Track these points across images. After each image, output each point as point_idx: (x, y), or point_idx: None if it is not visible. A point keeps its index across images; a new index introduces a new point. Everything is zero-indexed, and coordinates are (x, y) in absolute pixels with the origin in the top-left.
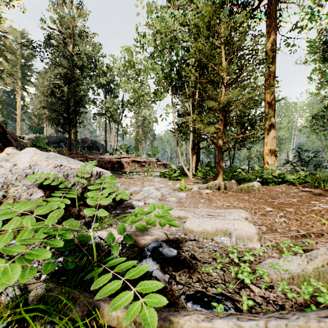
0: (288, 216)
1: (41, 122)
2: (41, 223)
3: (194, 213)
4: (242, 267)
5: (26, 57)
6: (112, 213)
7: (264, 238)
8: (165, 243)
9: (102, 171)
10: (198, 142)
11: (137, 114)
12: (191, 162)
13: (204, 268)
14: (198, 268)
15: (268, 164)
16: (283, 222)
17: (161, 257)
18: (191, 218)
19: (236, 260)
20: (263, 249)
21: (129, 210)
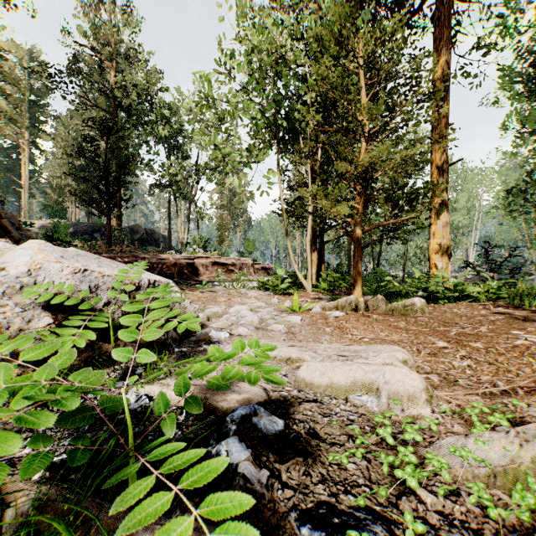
0: (474, 357)
1: (62, 199)
2: (30, 376)
3: (315, 353)
4: (401, 455)
5: (38, 91)
6: (174, 352)
7: (437, 397)
8: (264, 406)
9: (159, 281)
10: (321, 232)
11: (221, 186)
12: (310, 265)
13: (333, 456)
14: (322, 454)
15: (437, 269)
16: (467, 367)
17: (256, 434)
18: (309, 361)
19: (390, 440)
20: (436, 417)
21: (203, 346)
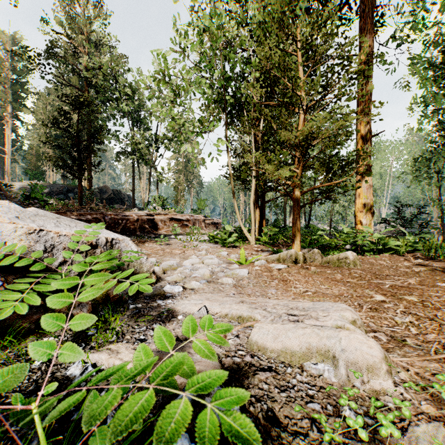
0: (414, 312)
1: (41, 164)
2: None
3: (264, 310)
4: None
5: (20, 71)
6: (129, 309)
7: (393, 363)
8: None
9: (116, 239)
10: (262, 193)
11: (177, 154)
12: (254, 222)
13: None
14: None
15: (362, 225)
16: (410, 324)
17: None
18: (261, 322)
19: (363, 434)
20: (400, 392)
21: (158, 302)
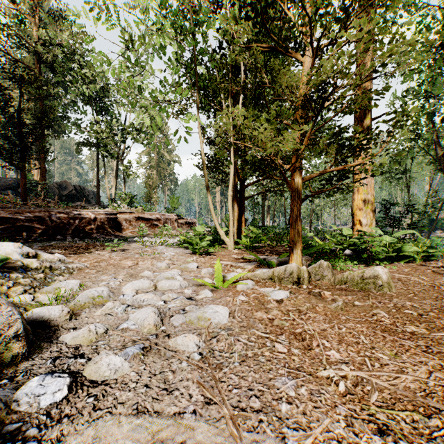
0: None
1: None
2: None
3: None
4: None
5: None
6: None
7: None
8: None
9: None
10: (241, 188)
11: (149, 149)
12: (232, 221)
13: None
14: None
15: (362, 225)
16: None
17: None
18: None
19: None
20: None
21: None
